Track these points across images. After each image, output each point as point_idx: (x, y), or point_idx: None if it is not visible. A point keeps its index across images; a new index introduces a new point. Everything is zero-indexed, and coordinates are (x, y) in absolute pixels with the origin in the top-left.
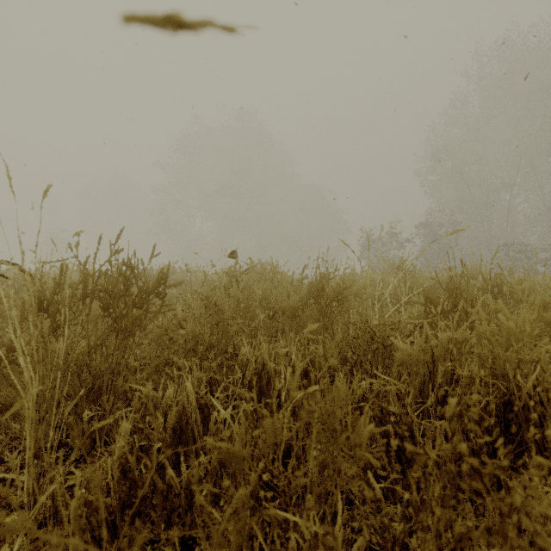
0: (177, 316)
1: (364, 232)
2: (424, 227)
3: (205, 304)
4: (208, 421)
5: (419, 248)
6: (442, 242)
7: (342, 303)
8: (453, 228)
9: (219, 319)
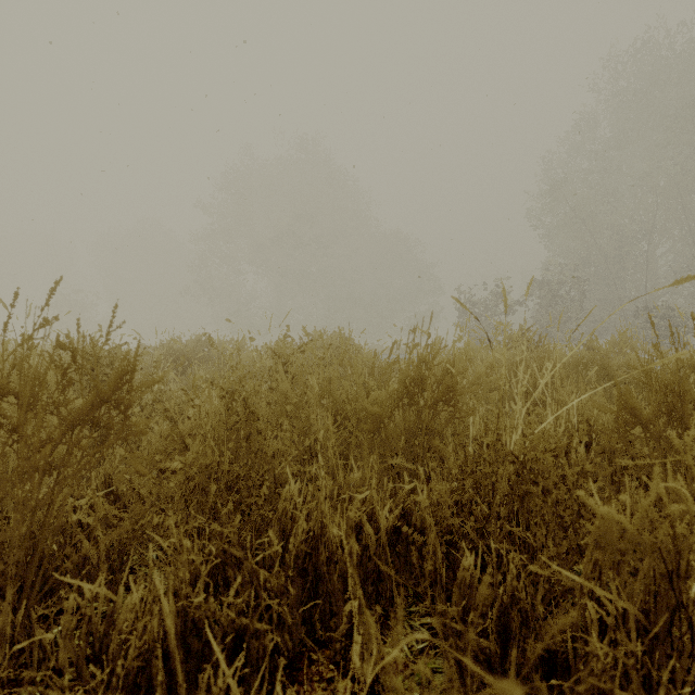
0: (177, 428)
1: (462, 292)
2: (540, 286)
3: (227, 405)
4: (211, 650)
5: (532, 313)
6: (564, 305)
7: (456, 403)
8: (577, 287)
9: (251, 431)
